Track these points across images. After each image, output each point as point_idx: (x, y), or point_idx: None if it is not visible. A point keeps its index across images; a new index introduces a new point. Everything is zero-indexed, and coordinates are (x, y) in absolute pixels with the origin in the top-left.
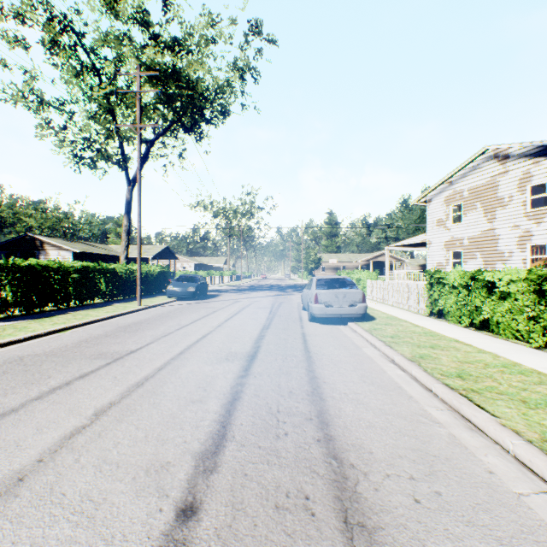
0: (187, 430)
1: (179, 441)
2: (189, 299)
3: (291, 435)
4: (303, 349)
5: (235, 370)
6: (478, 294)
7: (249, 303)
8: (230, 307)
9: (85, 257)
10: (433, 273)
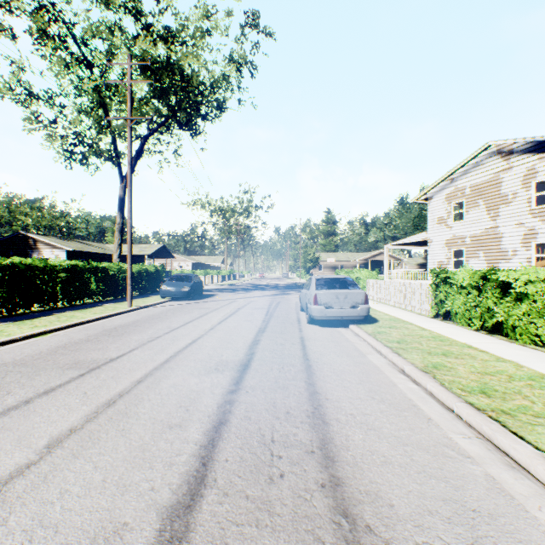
0: (158, 470)
1: (144, 488)
2: (183, 299)
3: (288, 477)
4: (302, 356)
5: (224, 383)
6: (490, 295)
7: (245, 304)
8: (225, 307)
9: (80, 256)
10: (439, 272)
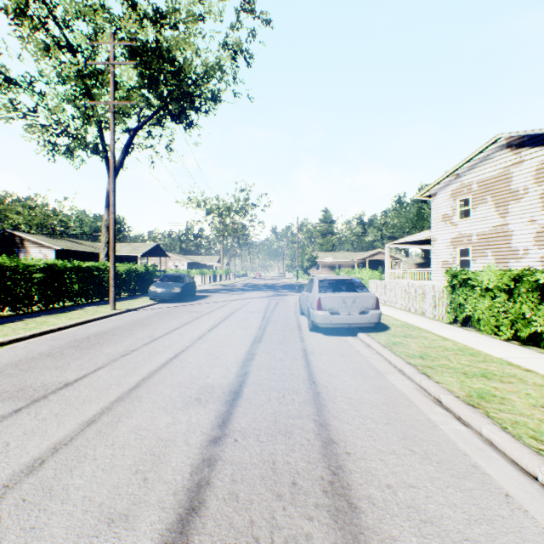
0: None
1: None
2: (174, 301)
3: None
4: (307, 377)
5: (206, 425)
6: (525, 300)
7: (240, 306)
8: (218, 311)
9: (69, 255)
10: (458, 272)
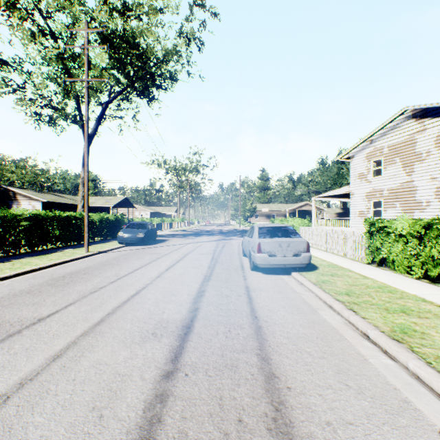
0: None
1: None
2: (138, 244)
3: None
4: (250, 313)
5: (160, 359)
6: (435, 244)
7: (192, 249)
8: (174, 253)
9: (53, 206)
10: (375, 221)
